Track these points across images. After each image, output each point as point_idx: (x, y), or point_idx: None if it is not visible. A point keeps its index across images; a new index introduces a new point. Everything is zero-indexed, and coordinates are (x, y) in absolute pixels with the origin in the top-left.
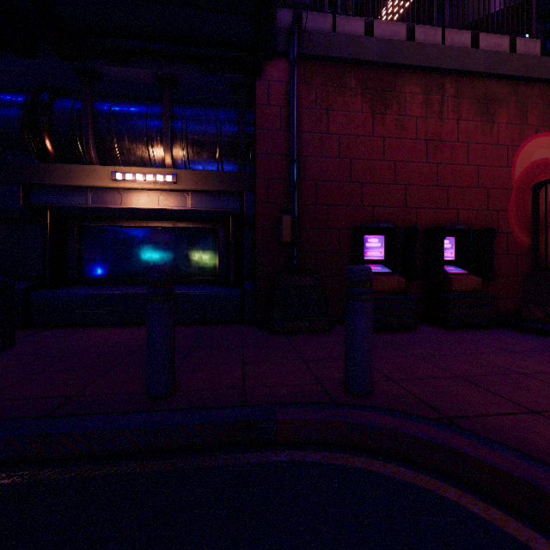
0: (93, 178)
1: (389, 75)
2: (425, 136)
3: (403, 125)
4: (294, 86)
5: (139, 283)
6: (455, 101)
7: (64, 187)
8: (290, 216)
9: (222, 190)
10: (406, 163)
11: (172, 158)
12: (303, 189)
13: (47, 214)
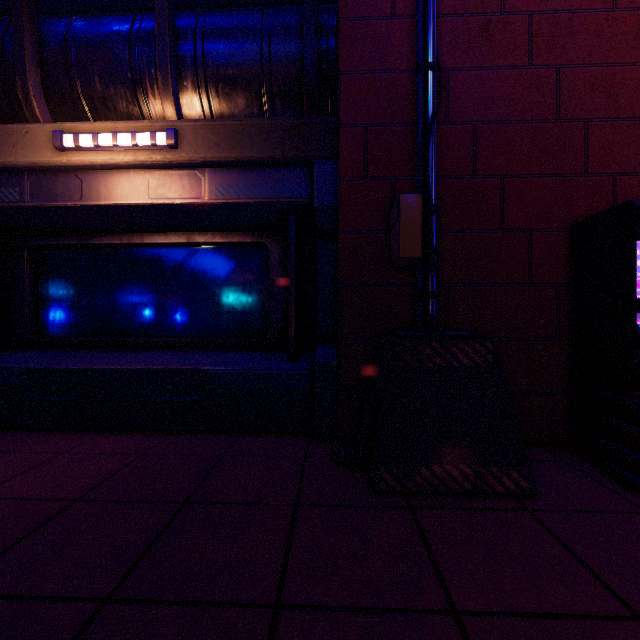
0: (24, 148)
1: None
2: None
3: None
4: None
5: (128, 346)
6: None
7: None
8: (418, 195)
9: (267, 157)
10: None
11: (176, 107)
12: (444, 144)
13: None
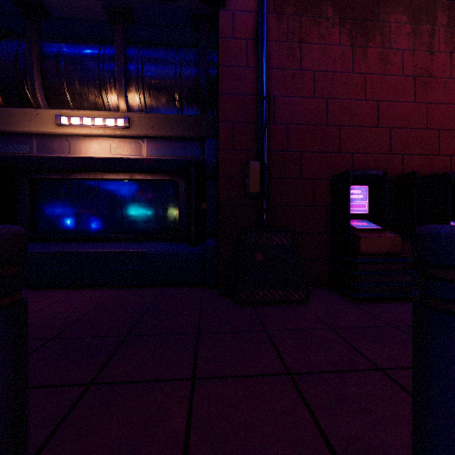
0: (36, 123)
1: (371, 2)
2: (413, 71)
3: (387, 59)
4: (263, 10)
5: (93, 239)
6: (447, 31)
7: (6, 134)
8: (258, 162)
9: (180, 135)
10: (391, 103)
11: (126, 102)
12: (273, 133)
13: None
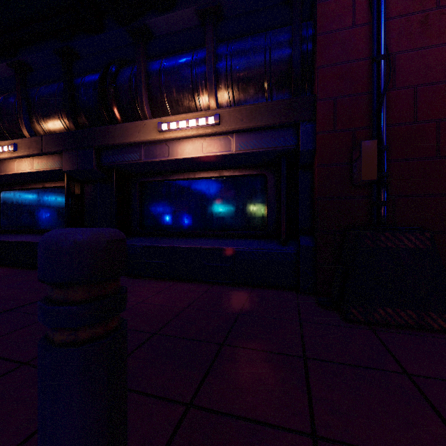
0: (143, 133)
1: None
2: None
3: None
4: None
5: (187, 235)
6: None
7: (123, 146)
8: (374, 140)
9: (270, 124)
10: None
11: (216, 100)
12: (392, 103)
13: (113, 173)
